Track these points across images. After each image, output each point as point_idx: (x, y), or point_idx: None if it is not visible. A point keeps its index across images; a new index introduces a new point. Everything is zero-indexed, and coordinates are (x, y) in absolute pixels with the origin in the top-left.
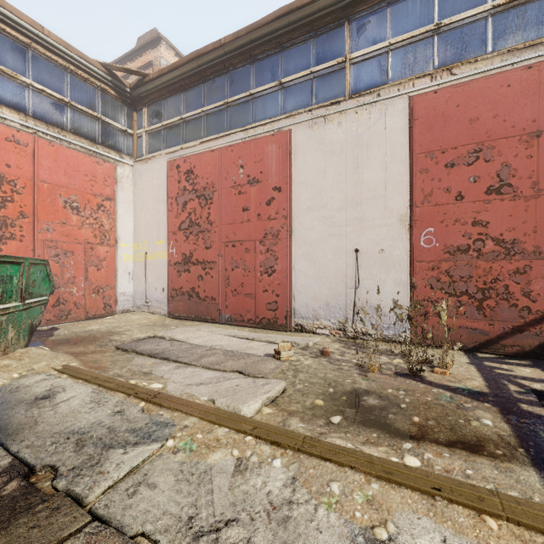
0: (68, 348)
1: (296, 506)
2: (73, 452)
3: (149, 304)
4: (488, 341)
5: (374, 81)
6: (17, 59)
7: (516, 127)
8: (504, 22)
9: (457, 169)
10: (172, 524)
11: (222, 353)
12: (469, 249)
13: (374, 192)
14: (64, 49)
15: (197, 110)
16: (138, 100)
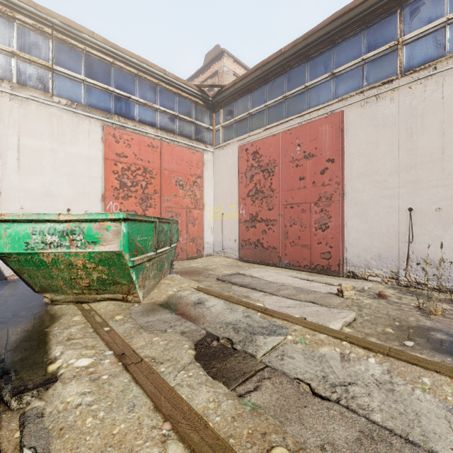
0: (188, 276)
1: (396, 385)
2: (234, 333)
3: (224, 251)
4: None
5: (429, 56)
6: (152, 95)
7: None
8: None
9: None
10: (314, 377)
11: (292, 288)
12: None
13: (429, 156)
14: (175, 81)
15: (261, 105)
16: (216, 105)
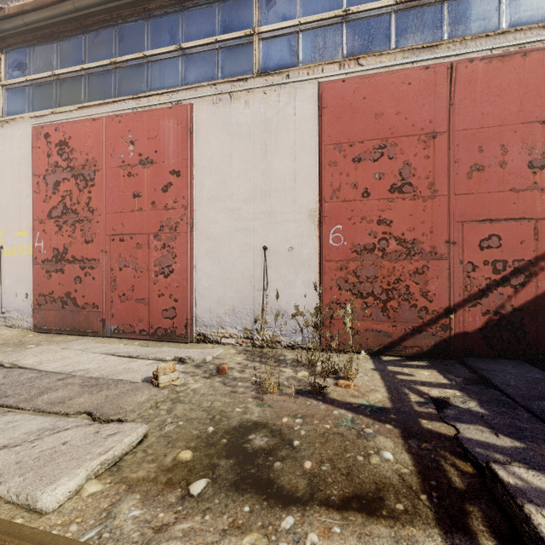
0: None
1: None
2: None
3: (5, 315)
4: (391, 343)
5: (284, 61)
6: None
7: (416, 127)
8: (405, 20)
9: (364, 164)
10: None
11: (79, 382)
12: (375, 248)
13: (283, 183)
14: None
15: (75, 66)
16: None
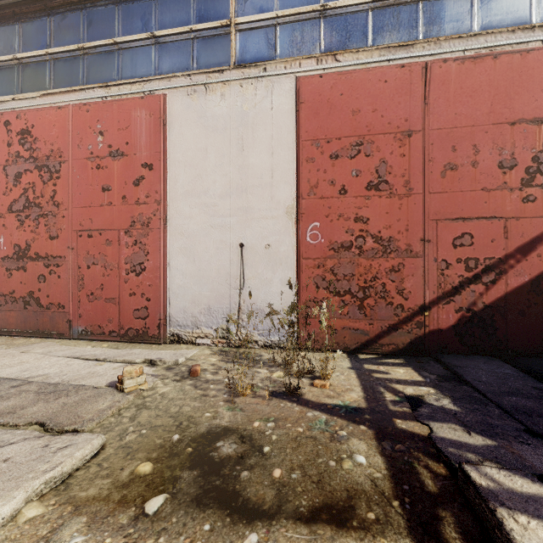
0: None
1: None
2: None
3: None
4: (368, 341)
5: (261, 54)
6: None
7: (392, 124)
8: (382, 18)
9: (341, 161)
10: None
11: (36, 389)
12: (352, 246)
13: (260, 179)
14: None
15: (39, 50)
16: None
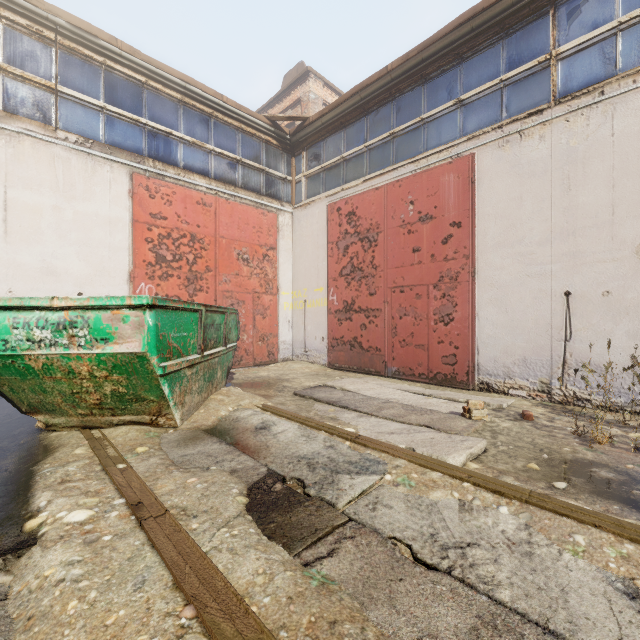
0: (253, 390)
1: (536, 546)
2: (309, 471)
3: (308, 353)
4: None
5: (594, 75)
6: (203, 130)
7: None
8: None
9: None
10: (418, 535)
11: (400, 406)
12: None
13: (594, 218)
14: (237, 111)
15: (359, 146)
16: (296, 145)
